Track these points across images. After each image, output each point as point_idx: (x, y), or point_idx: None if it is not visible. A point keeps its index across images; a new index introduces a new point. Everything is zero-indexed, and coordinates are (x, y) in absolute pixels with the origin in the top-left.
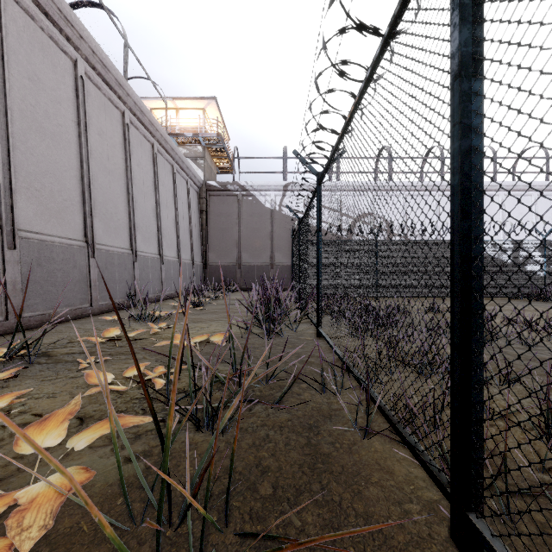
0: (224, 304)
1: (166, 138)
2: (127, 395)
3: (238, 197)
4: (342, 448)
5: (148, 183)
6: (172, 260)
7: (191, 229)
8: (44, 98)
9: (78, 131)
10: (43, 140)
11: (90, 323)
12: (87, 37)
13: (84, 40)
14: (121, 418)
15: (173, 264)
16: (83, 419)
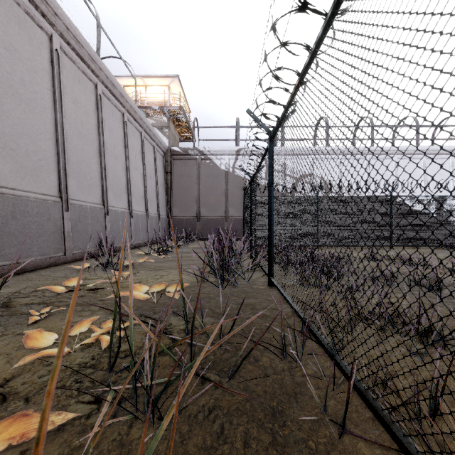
0: (184, 253)
1: (134, 109)
2: (68, 359)
3: (197, 161)
4: (319, 453)
5: (119, 147)
6: (140, 213)
7: (158, 188)
8: (20, 67)
9: (53, 98)
10: (19, 104)
11: (62, 270)
12: (61, 15)
13: (58, 18)
14: (29, 417)
15: (141, 217)
16: (5, 397)
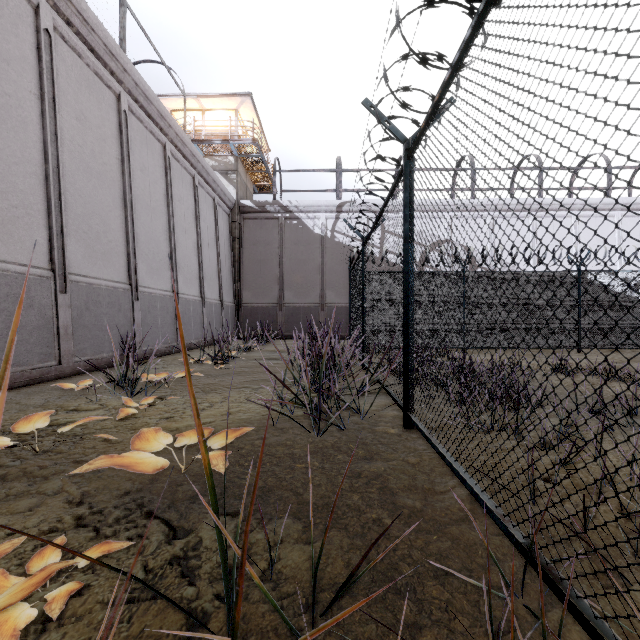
0: (258, 359)
1: (183, 138)
2: None
3: (279, 221)
4: None
5: (158, 196)
6: (191, 299)
7: (220, 261)
8: None
9: (40, 109)
10: None
11: (46, 392)
12: None
13: None
14: None
15: (194, 304)
16: None
